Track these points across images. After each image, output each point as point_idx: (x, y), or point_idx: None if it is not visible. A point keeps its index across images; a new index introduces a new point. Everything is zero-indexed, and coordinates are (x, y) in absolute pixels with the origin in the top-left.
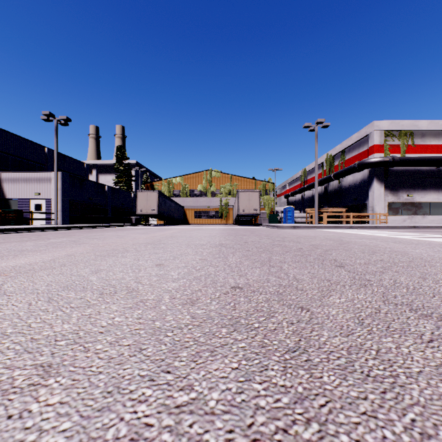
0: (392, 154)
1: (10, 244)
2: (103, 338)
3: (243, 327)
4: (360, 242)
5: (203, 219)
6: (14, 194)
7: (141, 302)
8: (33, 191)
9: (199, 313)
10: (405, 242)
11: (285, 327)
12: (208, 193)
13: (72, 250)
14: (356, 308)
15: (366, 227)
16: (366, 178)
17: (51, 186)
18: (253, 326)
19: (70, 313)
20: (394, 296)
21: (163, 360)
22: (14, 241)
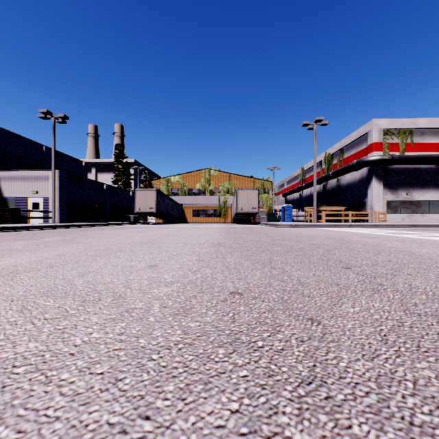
0: (391, 152)
1: (1, 243)
2: (73, 362)
3: (244, 347)
4: (362, 241)
5: (201, 218)
6: (12, 192)
7: (126, 312)
8: (31, 189)
9: (193, 327)
10: (409, 241)
11: (295, 347)
12: (206, 191)
13: (64, 249)
14: (375, 320)
15: (365, 226)
16: (365, 176)
17: (49, 185)
18: (256, 345)
19: (41, 327)
20: (414, 304)
21: (142, 397)
22: (7, 240)
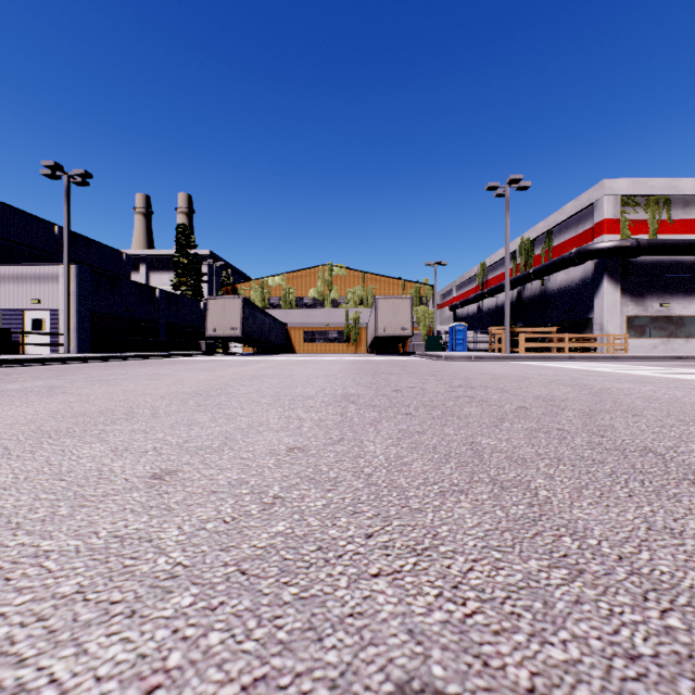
0: (635, 235)
1: None
2: None
3: None
4: (630, 391)
5: (318, 345)
6: None
7: None
8: (29, 297)
9: None
10: None
11: None
12: (326, 301)
13: (6, 413)
14: None
15: (597, 358)
16: (590, 276)
17: (59, 289)
18: None
19: None
20: None
21: None
22: None
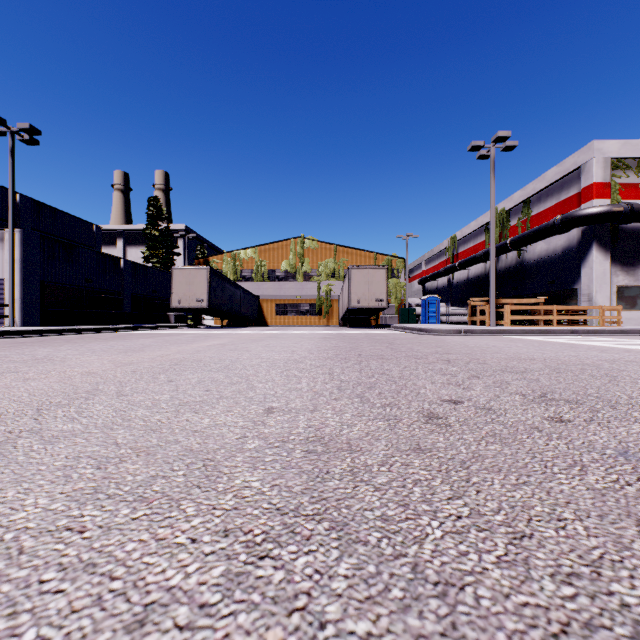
0: (625, 200)
1: None
2: None
3: None
4: None
5: (290, 318)
6: None
7: None
8: None
9: None
10: None
11: None
12: (298, 274)
13: None
14: None
15: (603, 332)
16: (575, 244)
17: (5, 256)
18: None
19: None
20: None
21: None
22: None
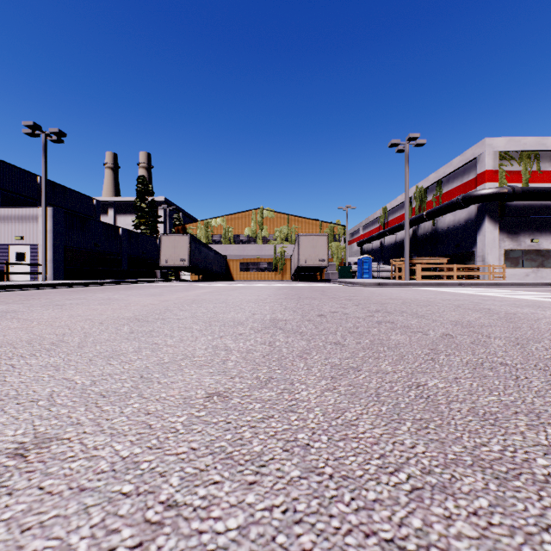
0: (510, 183)
1: None
2: None
3: None
4: (536, 316)
5: (251, 274)
6: None
7: None
8: (13, 234)
9: None
10: None
11: None
12: (258, 238)
13: None
14: None
15: (482, 284)
16: (473, 217)
17: (38, 227)
18: None
19: None
20: None
21: None
22: None
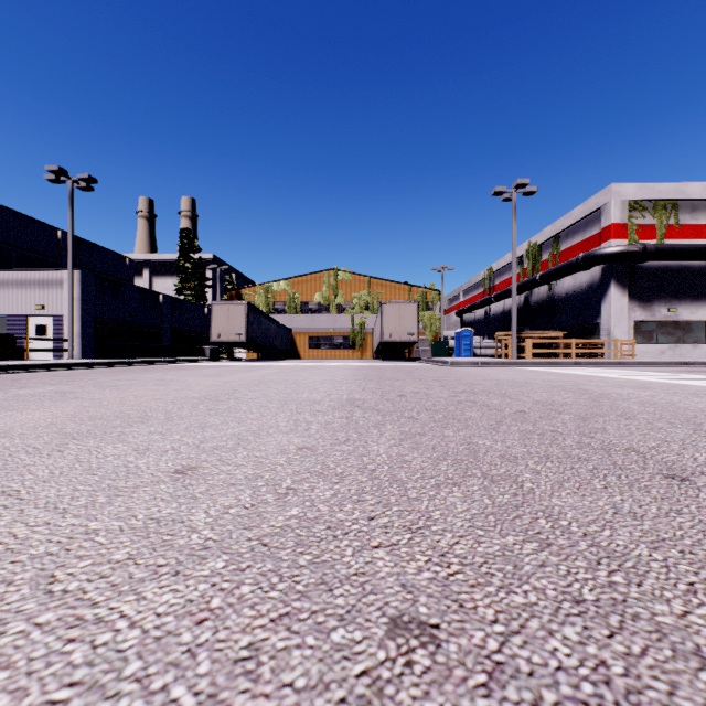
0: (642, 240)
1: None
2: None
3: None
4: (629, 396)
5: (323, 351)
6: (1, 307)
7: None
8: (33, 302)
9: None
10: None
11: None
12: (331, 306)
13: (26, 417)
14: None
15: (603, 364)
16: (597, 281)
17: (63, 294)
18: None
19: None
20: None
21: None
22: None
